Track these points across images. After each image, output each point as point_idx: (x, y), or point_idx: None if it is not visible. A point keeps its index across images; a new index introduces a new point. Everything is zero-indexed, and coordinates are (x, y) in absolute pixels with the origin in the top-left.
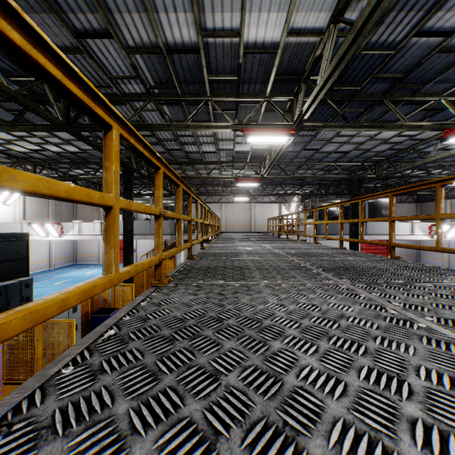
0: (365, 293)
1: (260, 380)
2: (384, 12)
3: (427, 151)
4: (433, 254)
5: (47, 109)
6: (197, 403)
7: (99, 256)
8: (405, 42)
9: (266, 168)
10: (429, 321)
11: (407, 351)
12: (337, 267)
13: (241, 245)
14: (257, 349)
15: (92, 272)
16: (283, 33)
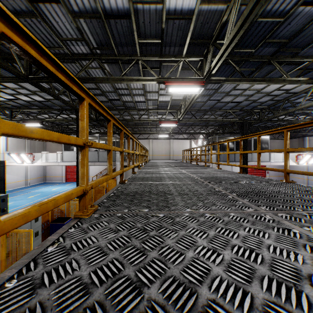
0: (295, 228)
1: None
2: None
3: (297, 102)
4: (296, 175)
5: (13, 65)
6: None
7: (62, 177)
8: (293, 11)
9: (181, 114)
10: None
11: None
12: (247, 192)
13: (163, 170)
14: None
15: (57, 188)
16: (197, 1)
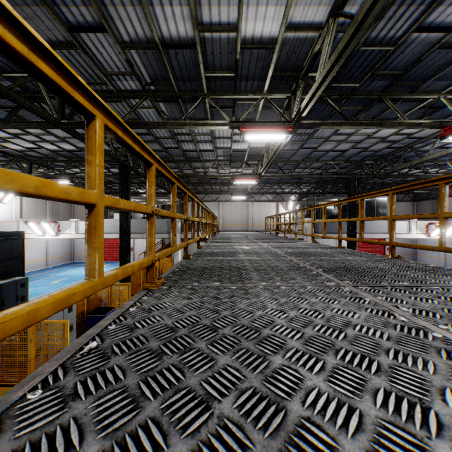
0: (369, 297)
1: (259, 408)
2: (385, 6)
3: (425, 150)
4: (429, 253)
5: (41, 106)
6: (184, 442)
7: None
8: (405, 37)
9: (263, 167)
10: (443, 330)
11: (425, 368)
12: (337, 268)
13: (238, 244)
14: (256, 366)
15: None
16: (281, 27)
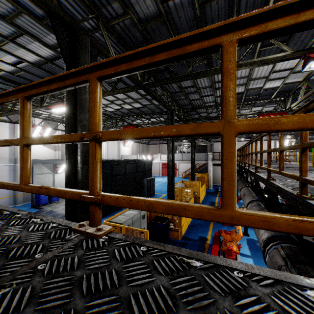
0: None
1: None
2: None
3: None
4: None
5: None
6: None
7: (160, 172)
8: None
9: None
10: (313, 172)
11: None
12: None
13: None
14: None
15: (160, 179)
16: (281, 85)
